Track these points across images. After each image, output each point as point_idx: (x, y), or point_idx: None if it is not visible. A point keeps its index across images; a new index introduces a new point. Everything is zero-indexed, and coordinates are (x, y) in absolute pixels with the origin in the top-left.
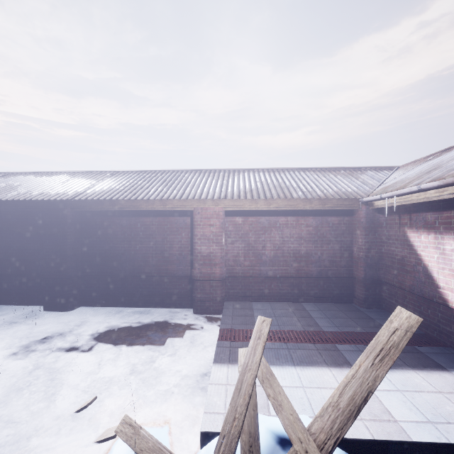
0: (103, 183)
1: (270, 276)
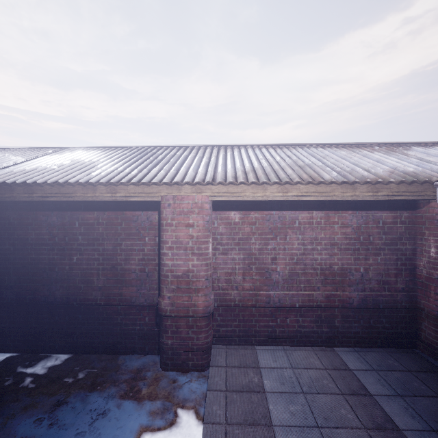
0: (33, 161)
1: (285, 305)
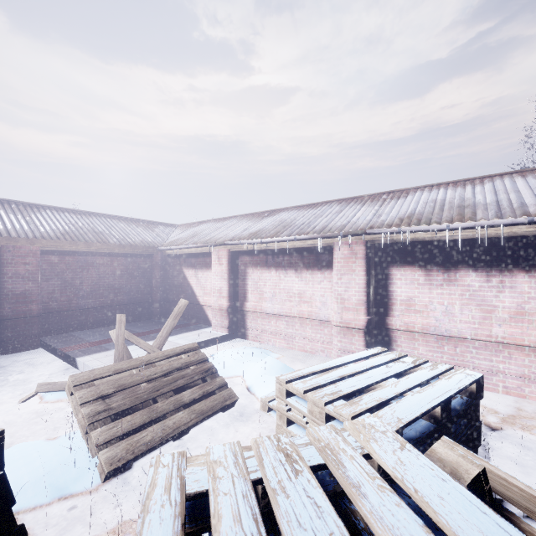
0: None
1: (88, 307)
